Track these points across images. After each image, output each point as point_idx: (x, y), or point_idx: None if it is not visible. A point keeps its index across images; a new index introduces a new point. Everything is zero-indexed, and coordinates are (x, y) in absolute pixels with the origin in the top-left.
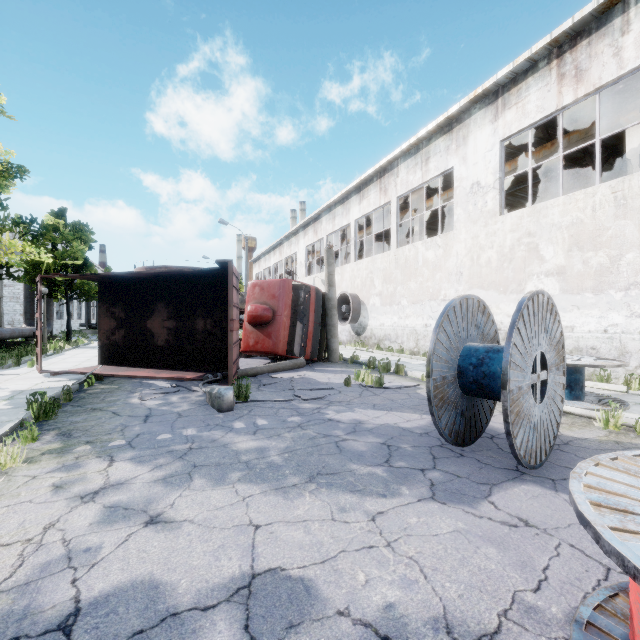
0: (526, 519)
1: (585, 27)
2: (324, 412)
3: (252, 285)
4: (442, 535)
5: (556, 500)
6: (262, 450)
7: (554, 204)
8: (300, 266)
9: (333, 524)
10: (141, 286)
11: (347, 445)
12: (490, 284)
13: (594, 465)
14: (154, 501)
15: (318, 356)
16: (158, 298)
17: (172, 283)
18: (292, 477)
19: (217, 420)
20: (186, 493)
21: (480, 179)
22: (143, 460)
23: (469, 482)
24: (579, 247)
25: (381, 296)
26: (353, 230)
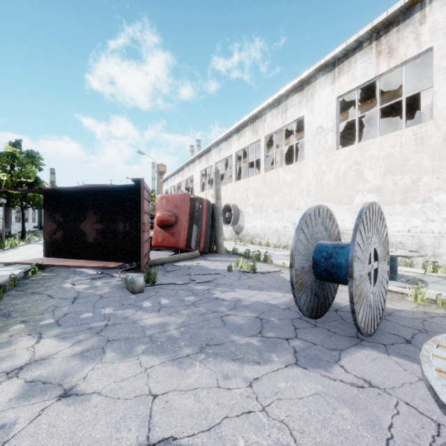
0: (369, 380)
1: (395, 19)
2: (212, 292)
3: (160, 198)
4: (306, 398)
5: (389, 362)
6: (163, 325)
7: (374, 142)
8: (196, 185)
9: (218, 391)
10: (76, 198)
11: (229, 319)
12: (330, 198)
13: (436, 347)
14: (70, 375)
15: (209, 249)
16: (89, 207)
17: (99, 196)
18: (186, 348)
19: (130, 300)
20: (98, 366)
21: (323, 124)
22: (66, 336)
23: (323, 349)
24: (391, 172)
25: (253, 206)
26: (234, 159)
